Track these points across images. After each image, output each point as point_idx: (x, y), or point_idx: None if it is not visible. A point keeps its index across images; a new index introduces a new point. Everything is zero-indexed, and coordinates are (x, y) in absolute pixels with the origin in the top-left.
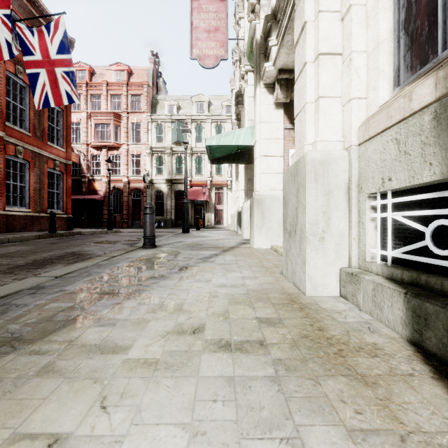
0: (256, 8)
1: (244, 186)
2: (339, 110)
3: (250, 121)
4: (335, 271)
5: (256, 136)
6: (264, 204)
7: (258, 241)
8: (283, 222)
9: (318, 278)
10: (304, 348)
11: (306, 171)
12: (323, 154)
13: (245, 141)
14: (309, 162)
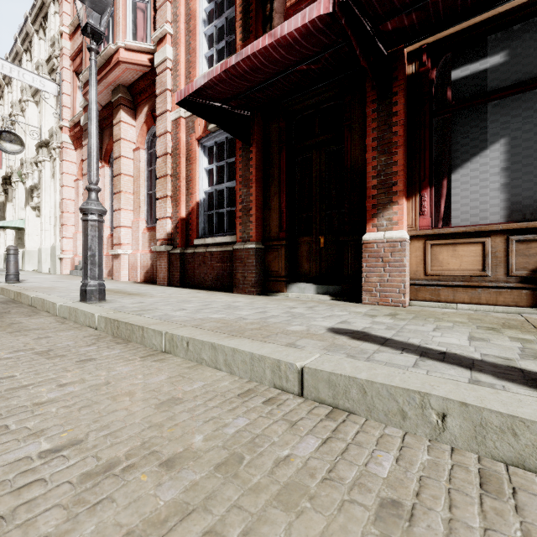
0: (27, 175)
1: (15, 241)
2: (50, 240)
3: (20, 207)
4: (48, 268)
5: (27, 226)
6: (31, 253)
7: (28, 268)
8: (38, 260)
9: (45, 269)
10: (39, 273)
11: (42, 251)
12: (46, 248)
13: (20, 226)
14: (43, 249)
